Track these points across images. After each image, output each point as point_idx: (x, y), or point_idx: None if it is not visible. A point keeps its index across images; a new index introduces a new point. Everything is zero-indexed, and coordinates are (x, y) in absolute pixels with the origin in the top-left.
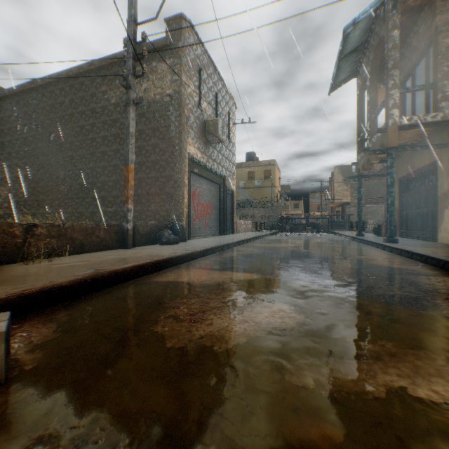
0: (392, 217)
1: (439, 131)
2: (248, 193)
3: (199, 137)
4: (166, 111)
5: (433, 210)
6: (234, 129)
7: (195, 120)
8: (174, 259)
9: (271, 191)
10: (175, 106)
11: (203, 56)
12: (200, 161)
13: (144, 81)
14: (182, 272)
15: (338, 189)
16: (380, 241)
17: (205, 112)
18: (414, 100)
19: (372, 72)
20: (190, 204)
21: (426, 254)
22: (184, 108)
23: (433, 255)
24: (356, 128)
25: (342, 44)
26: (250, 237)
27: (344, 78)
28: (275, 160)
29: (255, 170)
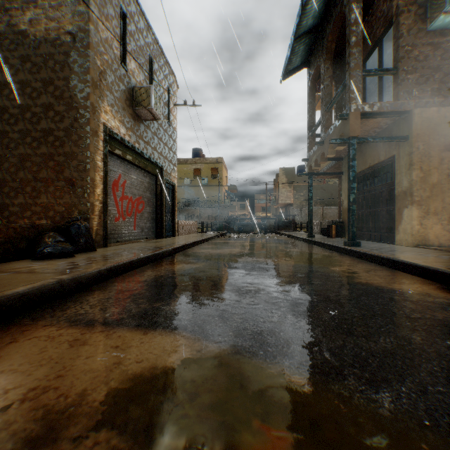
0: (355, 216)
1: (398, 124)
2: (194, 192)
3: (123, 106)
4: (66, 56)
5: (389, 210)
6: (176, 112)
7: (116, 81)
8: (11, 301)
9: (218, 190)
10: (80, 51)
11: (130, 0)
12: (125, 140)
13: (31, 7)
14: (1, 347)
15: (282, 191)
16: (340, 244)
17: (132, 76)
18: (365, 95)
19: (328, 57)
20: (106, 196)
21: (423, 265)
22: (96, 57)
23: (438, 268)
24: (308, 122)
25: (299, 14)
26: (193, 241)
27: (296, 67)
28: (222, 158)
29: (202, 167)
